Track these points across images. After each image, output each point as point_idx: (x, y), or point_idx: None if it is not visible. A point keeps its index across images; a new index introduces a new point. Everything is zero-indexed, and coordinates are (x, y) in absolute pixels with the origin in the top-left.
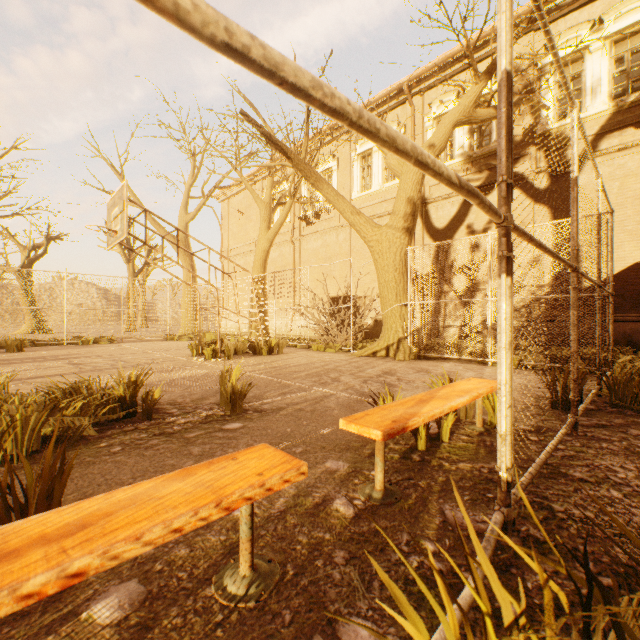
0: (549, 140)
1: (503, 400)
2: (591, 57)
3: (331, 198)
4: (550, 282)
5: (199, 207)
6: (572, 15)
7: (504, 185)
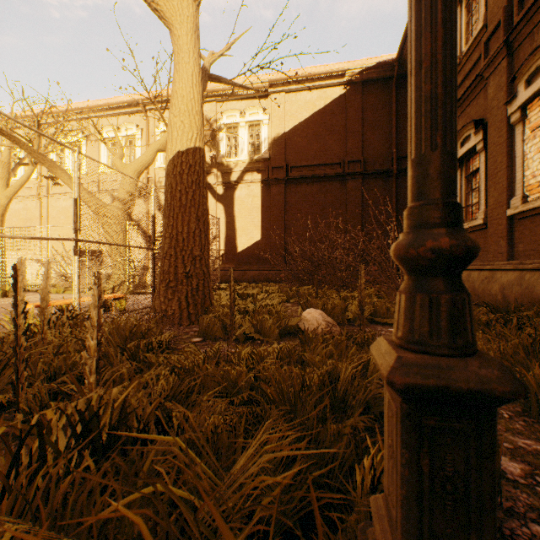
0: (224, 167)
1: (74, 290)
2: (241, 129)
3: (65, 180)
4: (224, 248)
5: None
6: (233, 102)
7: (74, 230)
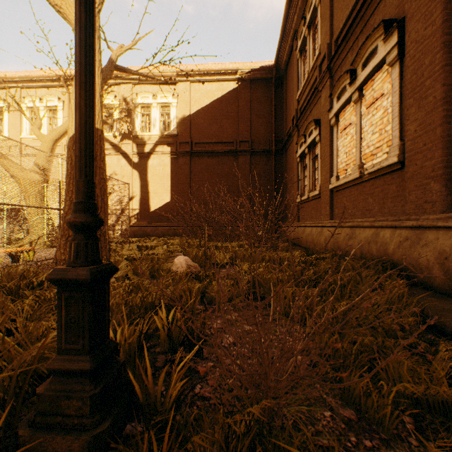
0: (139, 140)
1: None
2: (154, 109)
3: None
4: (139, 208)
5: None
6: (147, 86)
7: None
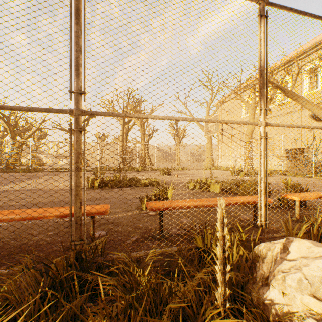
0: None
1: None
2: None
3: (304, 104)
4: None
5: (214, 112)
6: None
7: None
